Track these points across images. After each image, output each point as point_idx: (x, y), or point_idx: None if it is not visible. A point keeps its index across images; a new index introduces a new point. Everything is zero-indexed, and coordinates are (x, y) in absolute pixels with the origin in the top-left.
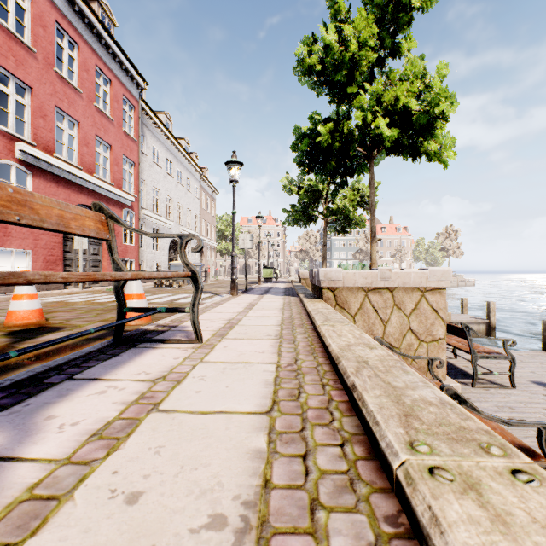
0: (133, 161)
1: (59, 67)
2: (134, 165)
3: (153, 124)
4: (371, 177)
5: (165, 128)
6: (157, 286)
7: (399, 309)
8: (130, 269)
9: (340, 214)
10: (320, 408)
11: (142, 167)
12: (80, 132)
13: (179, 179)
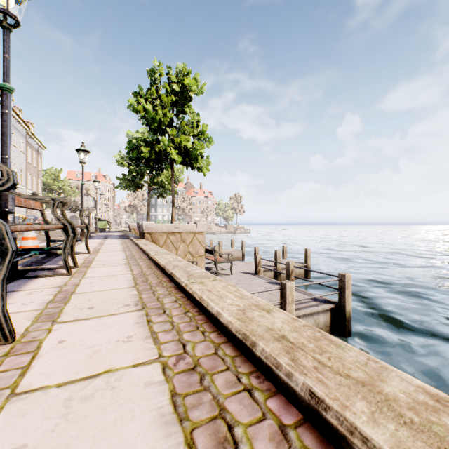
0: None
1: None
2: None
3: None
4: (172, 174)
5: None
6: None
7: (184, 242)
8: None
9: (159, 185)
10: (139, 258)
11: None
12: None
13: None
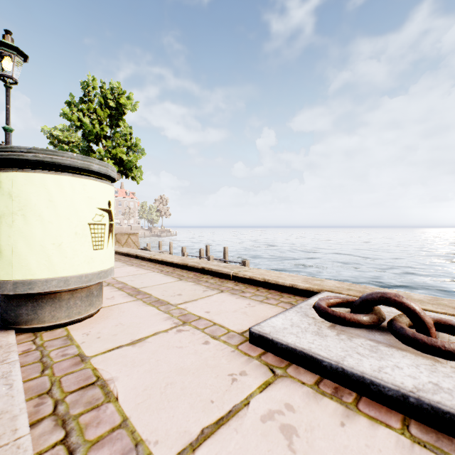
0: None
1: None
2: None
3: None
4: None
5: None
6: None
7: (119, 243)
8: None
9: None
10: None
11: None
12: None
13: None
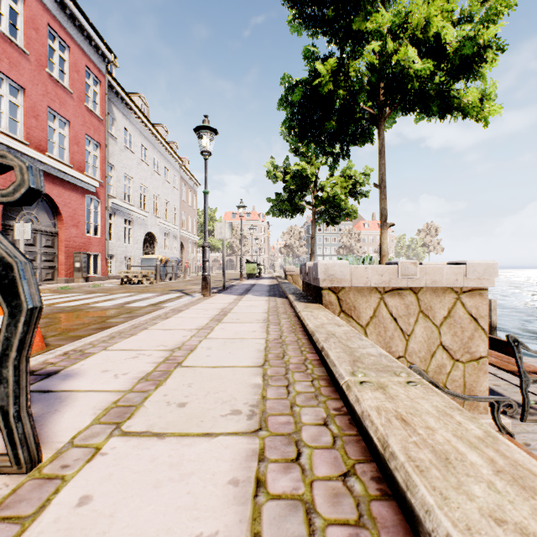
0: (98, 142)
1: (13, 35)
2: (99, 147)
3: (125, 104)
4: (381, 144)
5: (138, 110)
6: (124, 283)
7: (426, 317)
8: (96, 263)
9: (330, 203)
10: None
11: (110, 151)
12: (26, 101)
13: (156, 167)
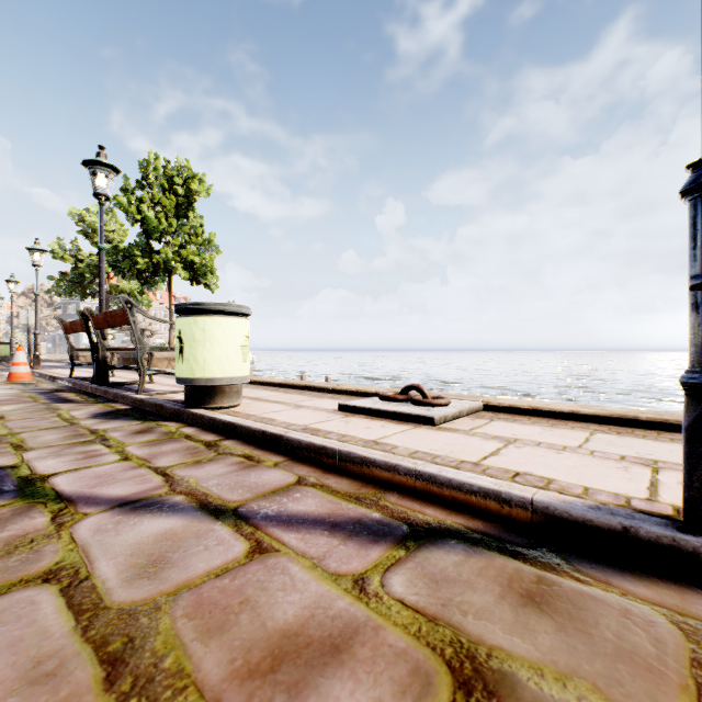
0: None
1: None
2: None
3: None
4: (170, 288)
5: None
6: None
7: None
8: None
9: (127, 293)
10: None
11: None
12: None
13: None
